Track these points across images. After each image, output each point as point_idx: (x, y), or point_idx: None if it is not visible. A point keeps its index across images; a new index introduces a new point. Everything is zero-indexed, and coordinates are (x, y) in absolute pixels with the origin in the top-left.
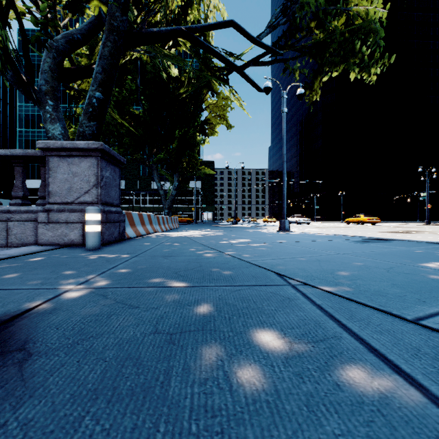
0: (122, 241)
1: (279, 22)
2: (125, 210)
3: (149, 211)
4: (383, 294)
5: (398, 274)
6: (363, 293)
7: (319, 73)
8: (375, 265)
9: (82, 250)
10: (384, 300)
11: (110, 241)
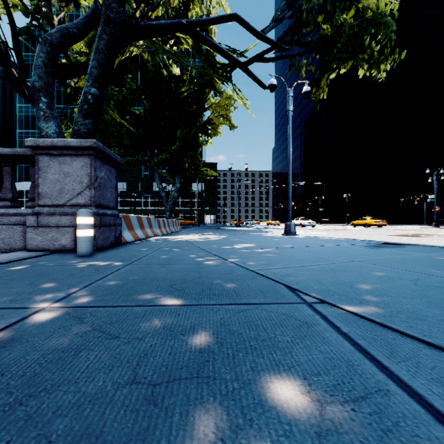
0: (118, 245)
1: (285, 16)
2: (127, 212)
3: (150, 214)
4: (421, 317)
5: (428, 287)
6: (397, 316)
7: (327, 69)
8: (398, 275)
9: (73, 256)
10: (426, 326)
11: (104, 246)
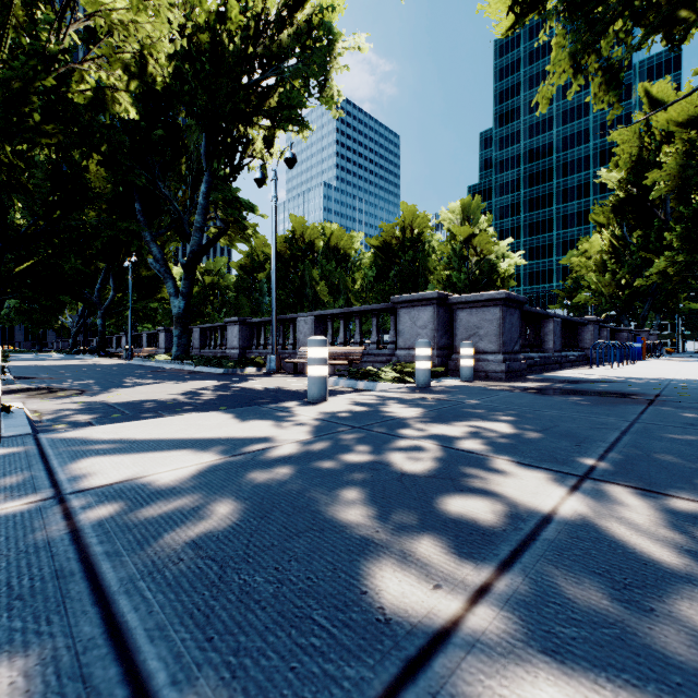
0: None
1: None
2: None
3: None
4: None
5: None
6: None
7: None
8: None
9: None
10: None
11: None
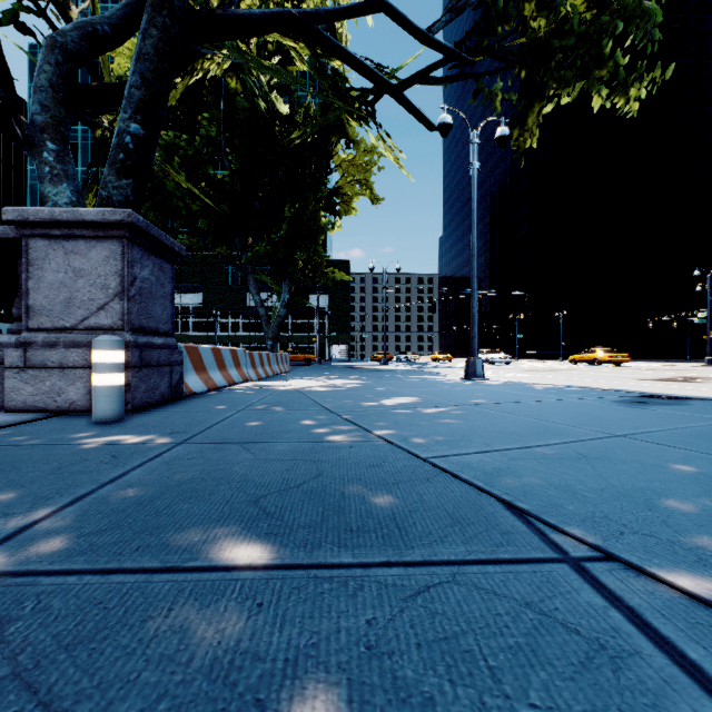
0: (177, 400)
1: (468, 2)
2: (204, 341)
3: (243, 343)
4: None
5: None
6: None
7: (538, 96)
8: None
9: (85, 423)
10: None
11: (149, 403)
